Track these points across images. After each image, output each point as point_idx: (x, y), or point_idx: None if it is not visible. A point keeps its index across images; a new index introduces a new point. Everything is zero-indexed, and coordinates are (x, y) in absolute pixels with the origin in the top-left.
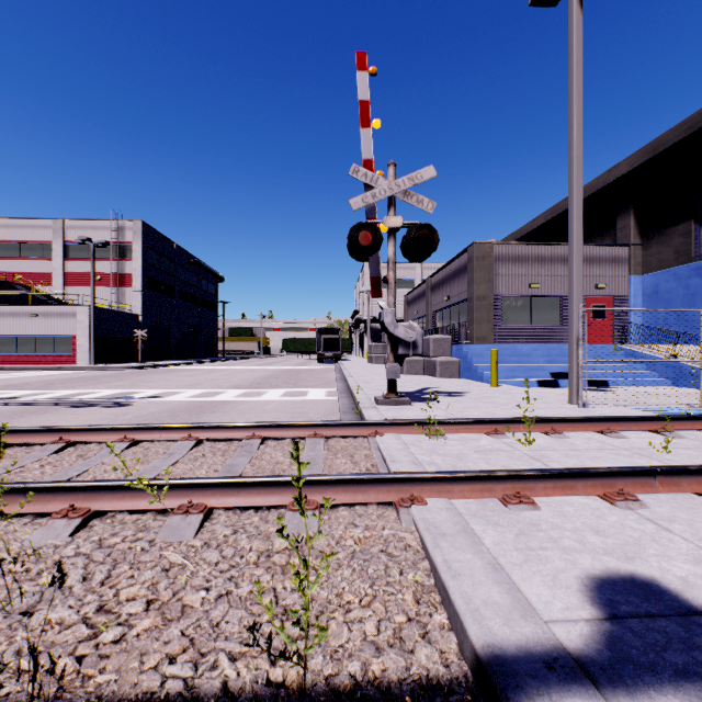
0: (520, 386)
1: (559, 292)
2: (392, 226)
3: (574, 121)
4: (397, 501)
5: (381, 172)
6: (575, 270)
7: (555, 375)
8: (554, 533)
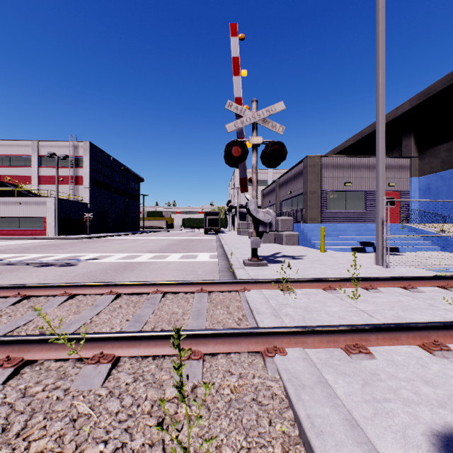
0: (340, 251)
1: (364, 188)
2: (254, 143)
3: (379, 71)
4: (263, 351)
5: (247, 106)
6: (380, 173)
7: (363, 244)
8: (392, 383)
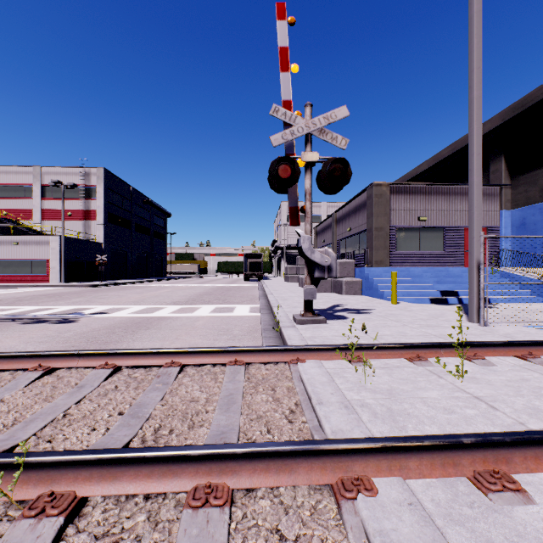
0: (415, 303)
1: (443, 224)
2: (308, 161)
3: (474, 65)
4: (336, 485)
5: (298, 112)
6: (475, 200)
7: (444, 293)
8: None
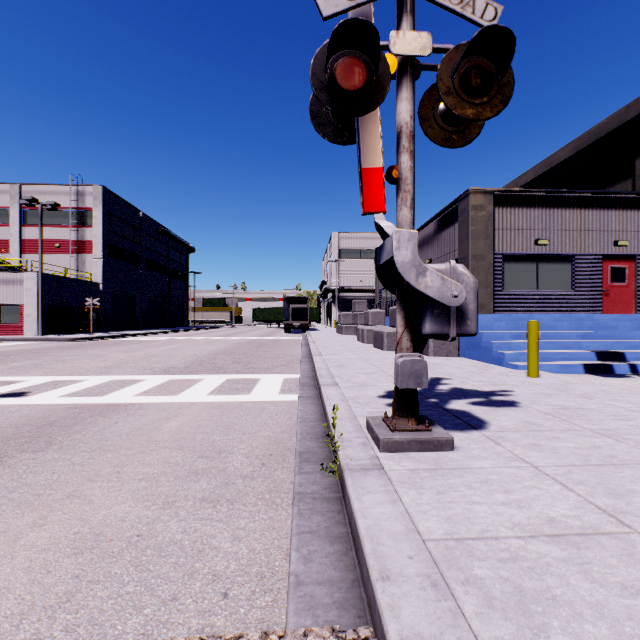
0: (560, 373)
1: (572, 250)
2: (408, 53)
3: None
4: None
5: None
6: None
7: (602, 356)
8: None
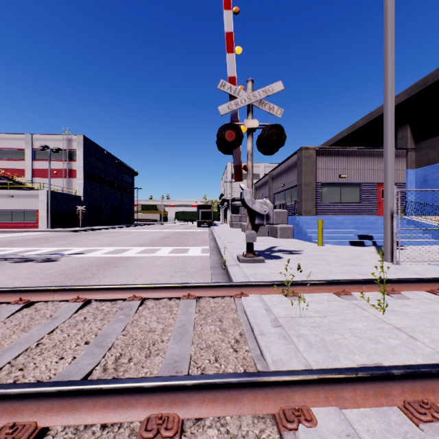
0: (337, 245)
1: (359, 180)
2: (250, 127)
3: (388, 47)
4: (278, 415)
5: (242, 86)
6: (389, 160)
7: (361, 237)
8: None
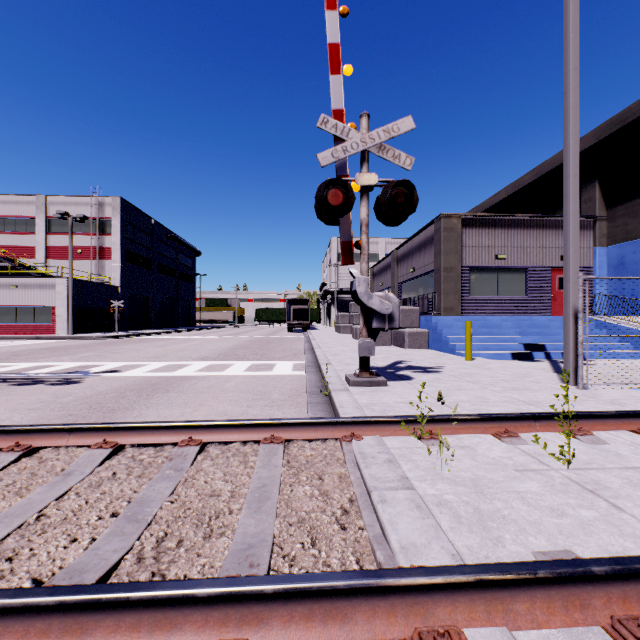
0: (493, 359)
1: (526, 263)
2: (365, 184)
3: (570, 65)
4: None
5: (352, 124)
6: (571, 233)
7: (528, 347)
8: None
